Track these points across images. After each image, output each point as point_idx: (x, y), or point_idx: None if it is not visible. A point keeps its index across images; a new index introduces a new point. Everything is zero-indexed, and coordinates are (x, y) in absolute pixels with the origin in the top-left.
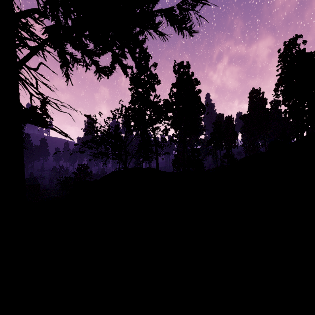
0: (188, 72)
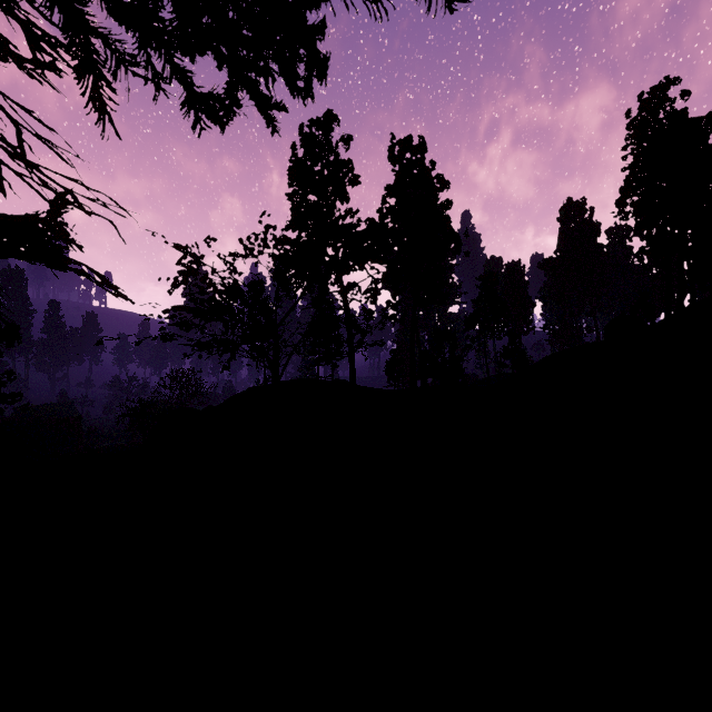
0: (422, 161)
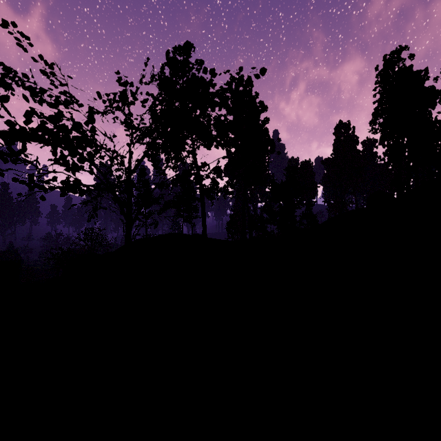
0: (250, 92)
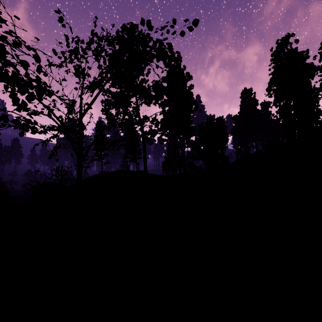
0: (179, 65)
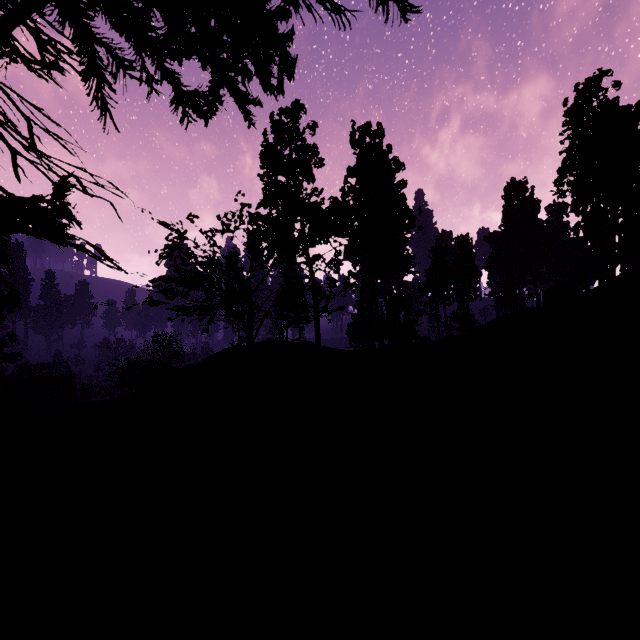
0: (380, 145)
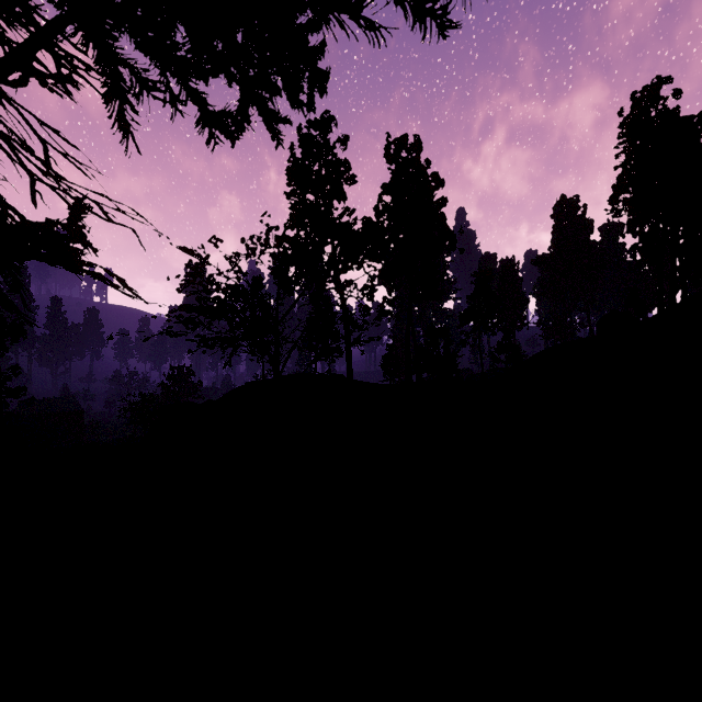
0: (417, 159)
